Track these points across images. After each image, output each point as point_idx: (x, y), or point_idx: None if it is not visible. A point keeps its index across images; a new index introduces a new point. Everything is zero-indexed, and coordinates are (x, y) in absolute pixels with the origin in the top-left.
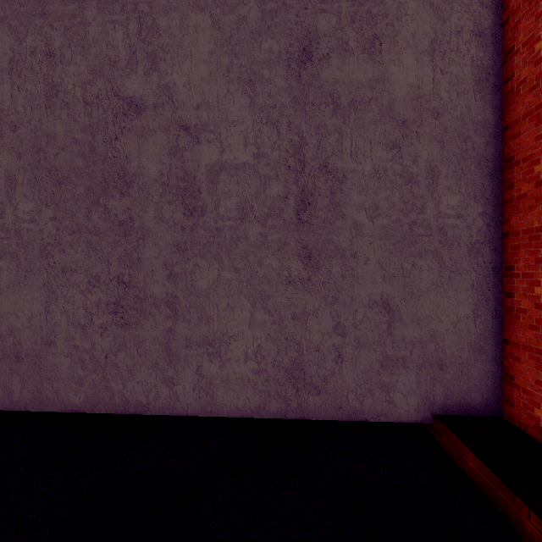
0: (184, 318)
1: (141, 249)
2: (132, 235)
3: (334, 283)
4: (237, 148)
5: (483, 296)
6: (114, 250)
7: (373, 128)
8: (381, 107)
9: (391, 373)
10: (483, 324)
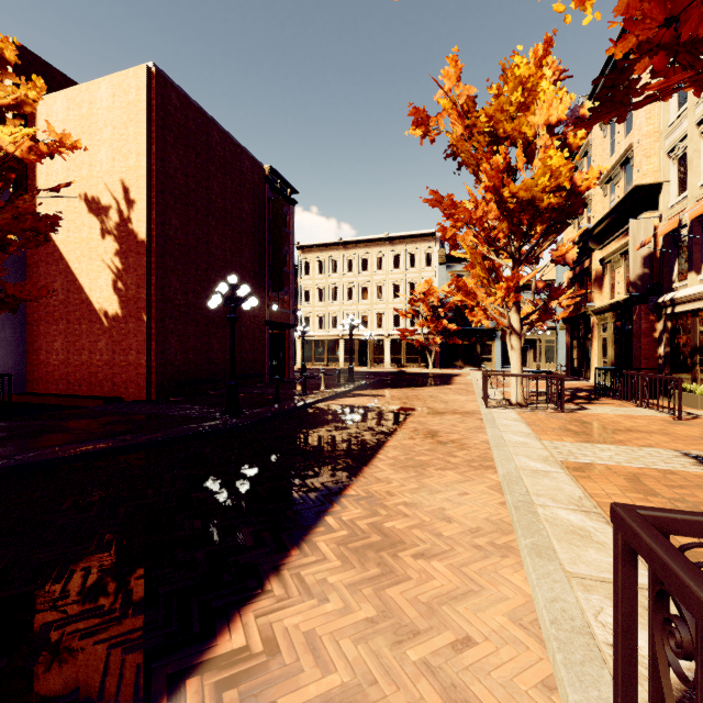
0: None
1: None
2: None
3: None
4: None
5: (21, 359)
6: None
7: None
8: None
9: None
10: (21, 367)
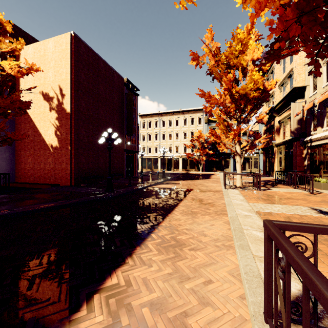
0: None
1: None
2: None
3: None
4: None
5: (13, 167)
6: None
7: None
8: None
9: None
10: (13, 170)
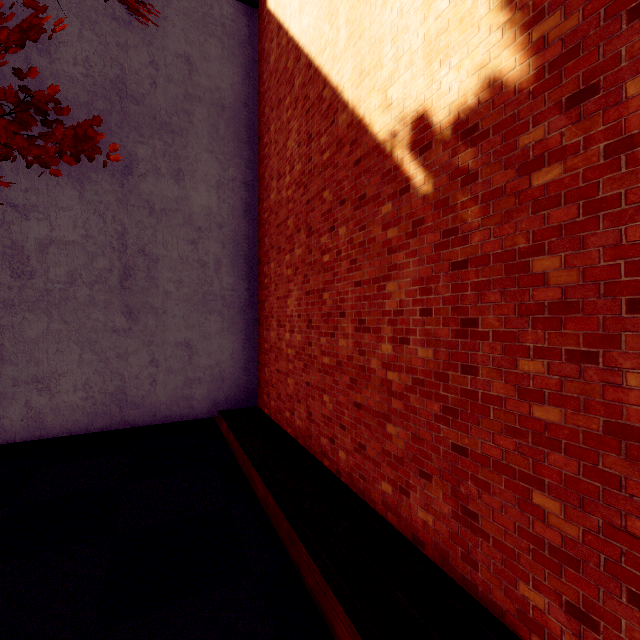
0: (11, 362)
1: None
2: None
3: (151, 331)
4: (67, 229)
5: (248, 337)
6: None
7: (179, 229)
8: (184, 216)
9: (191, 388)
10: (248, 354)
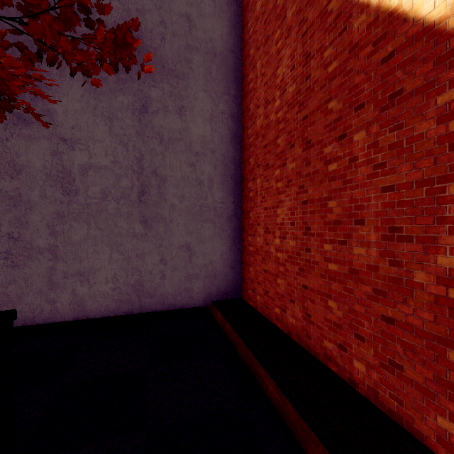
0: (62, 260)
1: (28, 215)
2: (21, 206)
3: (161, 236)
4: (101, 156)
5: (234, 241)
6: (5, 215)
7: (182, 154)
8: (186, 144)
9: (191, 282)
10: (234, 255)
